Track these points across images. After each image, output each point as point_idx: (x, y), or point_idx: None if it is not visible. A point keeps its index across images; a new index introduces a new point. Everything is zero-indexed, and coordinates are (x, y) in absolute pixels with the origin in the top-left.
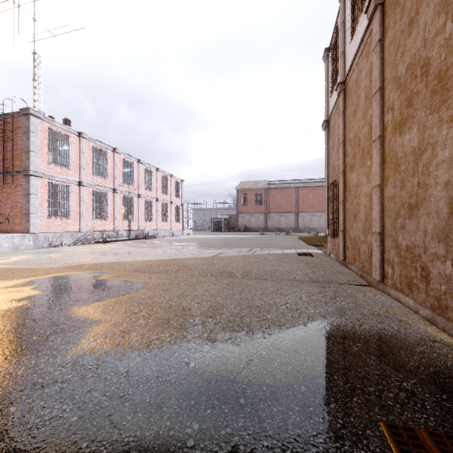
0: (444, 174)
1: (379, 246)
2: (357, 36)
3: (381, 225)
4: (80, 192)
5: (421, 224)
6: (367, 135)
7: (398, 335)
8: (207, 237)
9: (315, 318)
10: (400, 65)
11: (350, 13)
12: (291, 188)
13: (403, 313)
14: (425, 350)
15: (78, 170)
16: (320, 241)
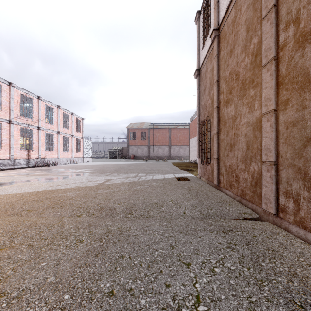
0: None
1: (274, 177)
2: None
3: (276, 153)
4: None
5: None
6: (250, 65)
7: None
8: (102, 164)
9: None
10: None
11: None
12: (166, 129)
13: None
14: None
15: None
16: (188, 166)
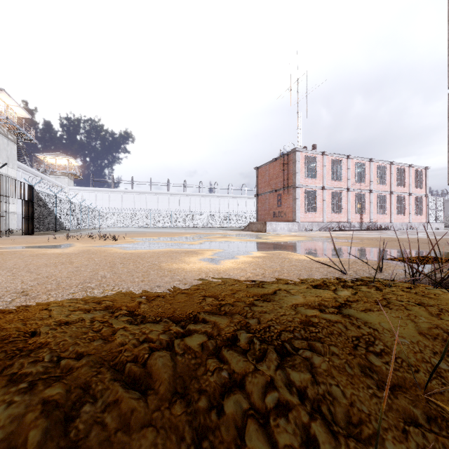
0: None
1: None
2: None
3: None
4: (323, 194)
5: None
6: None
7: None
8: None
9: None
10: None
11: None
12: None
13: None
14: None
15: (322, 179)
16: None
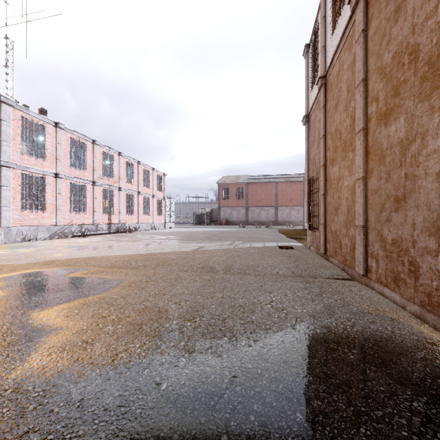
0: (435, 164)
1: (362, 240)
2: (339, 29)
3: (365, 218)
4: (57, 185)
5: (409, 216)
6: (349, 128)
7: (394, 338)
8: (189, 230)
9: (303, 319)
10: (386, 54)
11: (331, 7)
12: (271, 183)
13: (393, 310)
14: (426, 356)
15: (55, 162)
16: (299, 233)
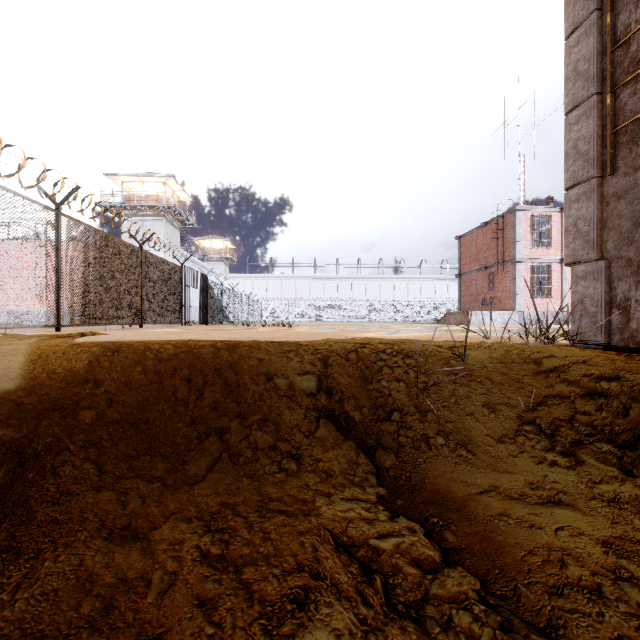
0: None
1: None
2: None
3: None
4: (561, 270)
5: None
6: None
7: None
8: None
9: None
10: None
11: None
12: None
13: None
14: None
15: (560, 248)
16: None
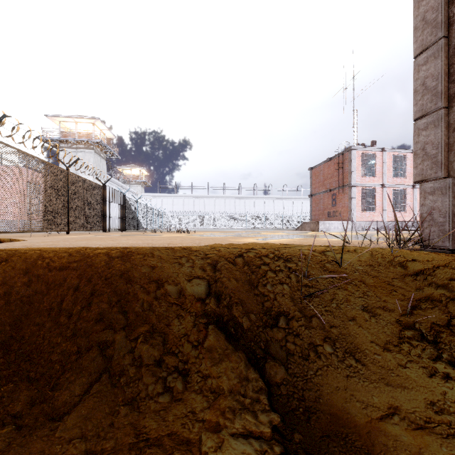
0: None
1: None
2: None
3: None
4: (382, 192)
5: None
6: None
7: None
8: None
9: None
10: None
11: None
12: None
13: None
14: None
15: (381, 176)
16: None
